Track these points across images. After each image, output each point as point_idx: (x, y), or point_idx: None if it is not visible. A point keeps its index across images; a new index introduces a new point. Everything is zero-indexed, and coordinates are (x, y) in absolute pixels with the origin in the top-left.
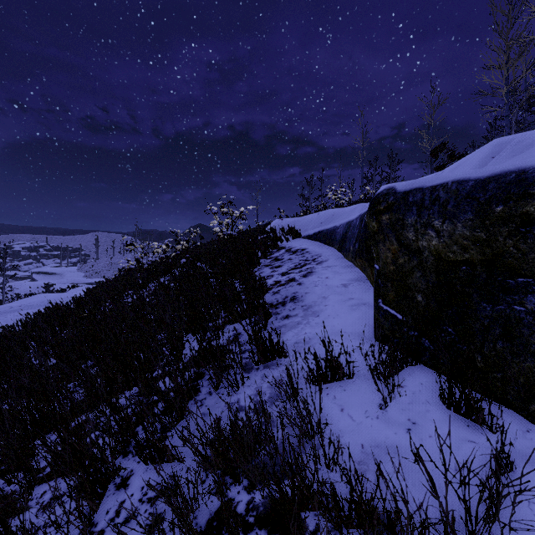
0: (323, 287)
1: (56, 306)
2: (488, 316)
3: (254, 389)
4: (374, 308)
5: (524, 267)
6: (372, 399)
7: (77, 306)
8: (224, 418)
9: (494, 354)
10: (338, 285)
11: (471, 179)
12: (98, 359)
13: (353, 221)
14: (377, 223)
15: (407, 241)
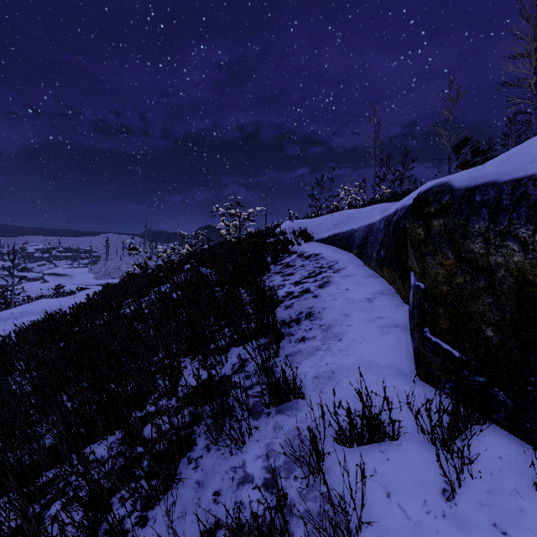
0: (344, 301)
1: (52, 315)
2: None
3: (264, 447)
4: (416, 338)
5: None
6: (430, 478)
7: (74, 315)
8: (224, 493)
9: None
10: (361, 299)
11: None
12: (71, 399)
13: (375, 223)
14: (425, 230)
15: (471, 254)
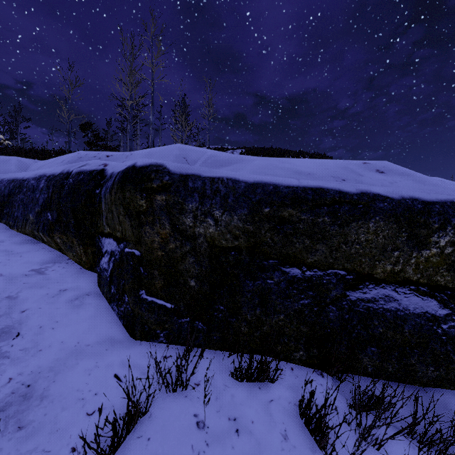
0: None
1: None
2: (251, 290)
3: None
4: (131, 302)
5: (273, 253)
6: (186, 423)
7: None
8: None
9: (255, 318)
10: (26, 272)
11: (241, 180)
12: None
13: (27, 180)
14: (148, 202)
15: (183, 226)
